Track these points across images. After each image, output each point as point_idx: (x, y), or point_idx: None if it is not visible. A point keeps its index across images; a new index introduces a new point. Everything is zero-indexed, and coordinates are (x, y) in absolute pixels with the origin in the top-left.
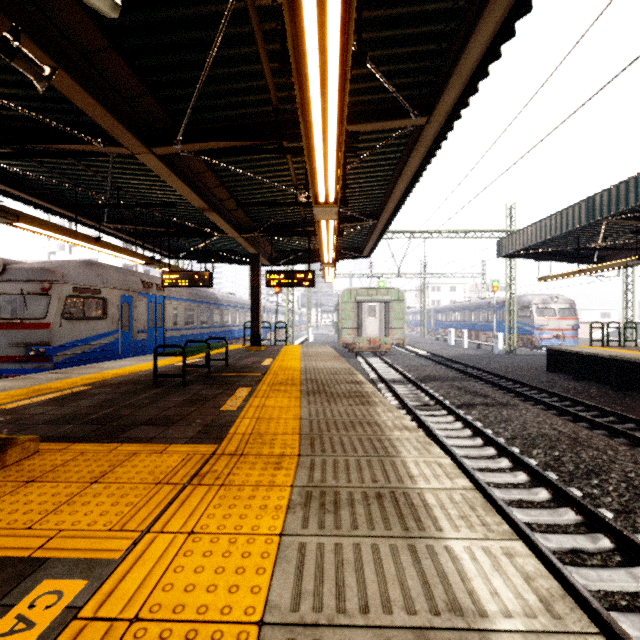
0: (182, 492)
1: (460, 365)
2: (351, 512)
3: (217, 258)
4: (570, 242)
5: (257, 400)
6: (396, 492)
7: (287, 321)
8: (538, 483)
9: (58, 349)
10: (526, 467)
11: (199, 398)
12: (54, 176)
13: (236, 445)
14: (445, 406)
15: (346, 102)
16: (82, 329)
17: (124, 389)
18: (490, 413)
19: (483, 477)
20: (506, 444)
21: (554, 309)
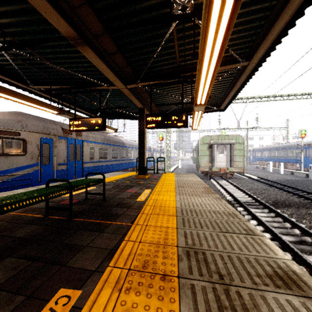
0: None
1: (292, 189)
2: None
3: (120, 116)
4: None
5: None
6: None
7: (166, 156)
8: None
9: None
10: None
11: None
12: None
13: None
14: None
15: None
16: (0, 163)
17: None
18: None
19: None
20: None
21: None
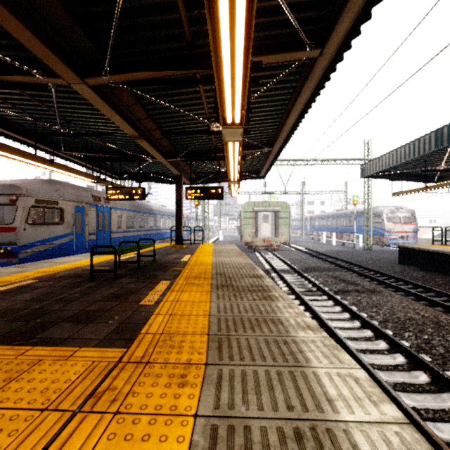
0: (67, 426)
1: (332, 258)
2: None
3: (151, 179)
4: (417, 166)
5: (173, 294)
6: (318, 428)
7: (203, 226)
8: (415, 365)
9: (23, 248)
10: (402, 350)
11: (124, 292)
12: (18, 111)
13: (144, 349)
14: (325, 292)
15: None
16: (43, 232)
17: (64, 282)
18: (362, 299)
19: (367, 359)
20: (380, 326)
21: (399, 217)
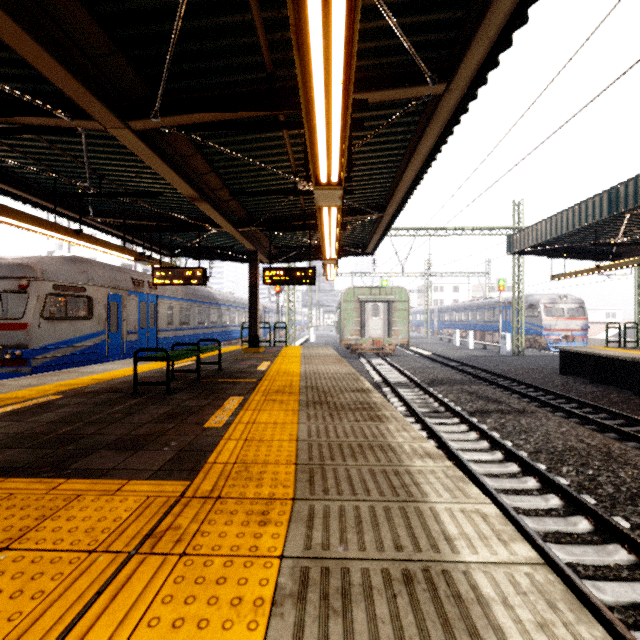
0: (123, 569)
1: (467, 367)
2: (369, 614)
3: (214, 255)
4: (586, 238)
5: (248, 414)
6: (431, 570)
7: (287, 321)
8: (574, 509)
9: (37, 352)
10: (558, 489)
11: (181, 411)
12: (30, 162)
13: (213, 481)
14: (457, 413)
15: (357, 23)
16: (64, 330)
17: (98, 399)
18: (507, 422)
19: (509, 501)
20: (530, 459)
21: (563, 309)
